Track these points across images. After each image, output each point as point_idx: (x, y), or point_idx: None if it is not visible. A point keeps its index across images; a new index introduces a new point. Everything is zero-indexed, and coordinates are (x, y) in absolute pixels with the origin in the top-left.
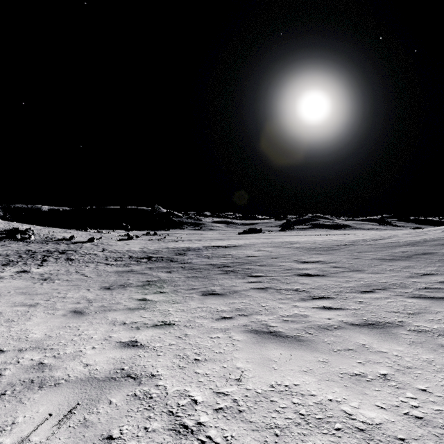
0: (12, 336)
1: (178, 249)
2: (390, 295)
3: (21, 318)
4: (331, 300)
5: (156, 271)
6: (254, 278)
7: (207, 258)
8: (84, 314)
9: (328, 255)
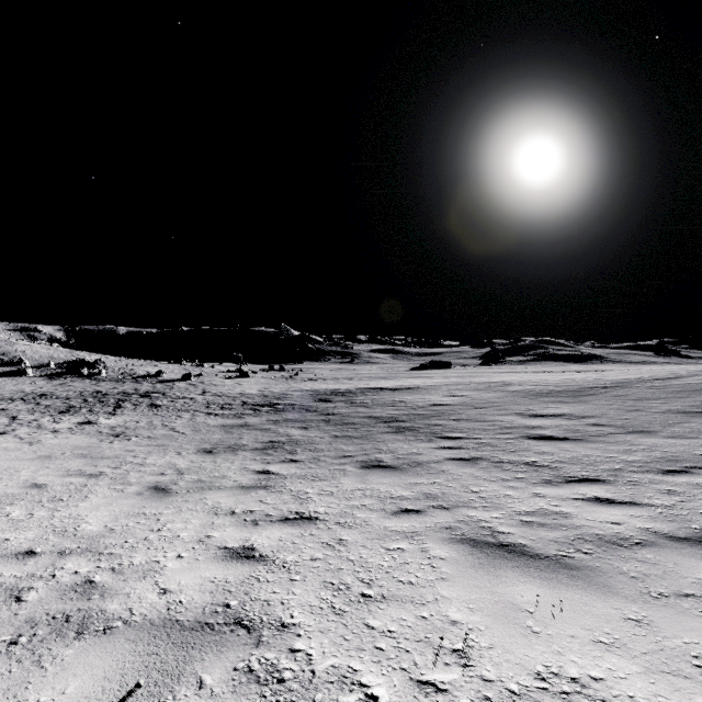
0: (54, 526)
1: (318, 392)
2: None
3: (73, 496)
4: (607, 485)
5: (284, 426)
6: (448, 441)
7: (364, 407)
8: (169, 493)
9: (578, 404)
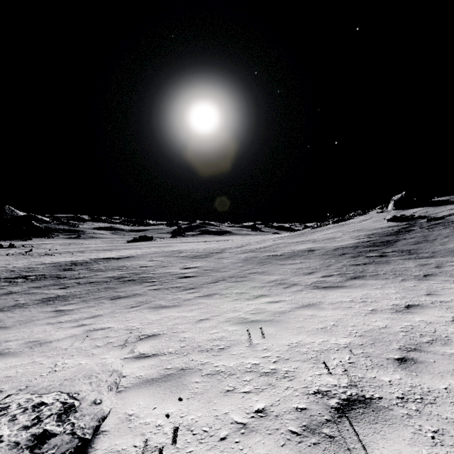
0: None
1: (60, 264)
2: (223, 283)
3: None
4: (196, 289)
5: (47, 289)
6: (149, 283)
7: (101, 271)
8: (9, 327)
9: (204, 262)
